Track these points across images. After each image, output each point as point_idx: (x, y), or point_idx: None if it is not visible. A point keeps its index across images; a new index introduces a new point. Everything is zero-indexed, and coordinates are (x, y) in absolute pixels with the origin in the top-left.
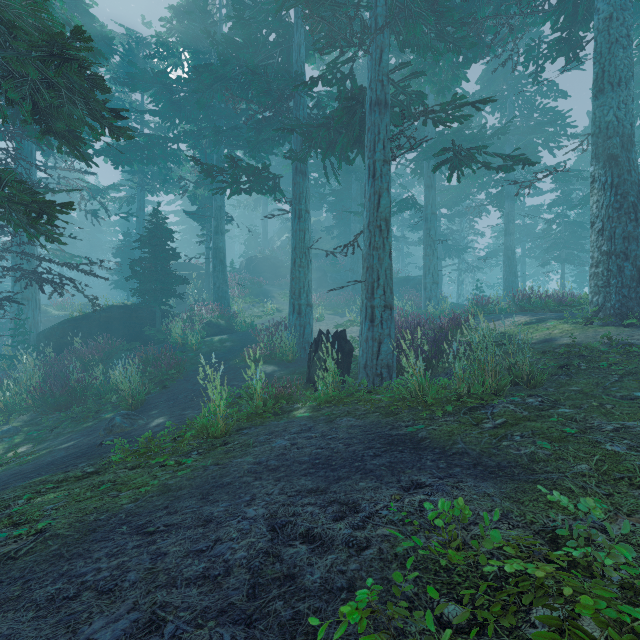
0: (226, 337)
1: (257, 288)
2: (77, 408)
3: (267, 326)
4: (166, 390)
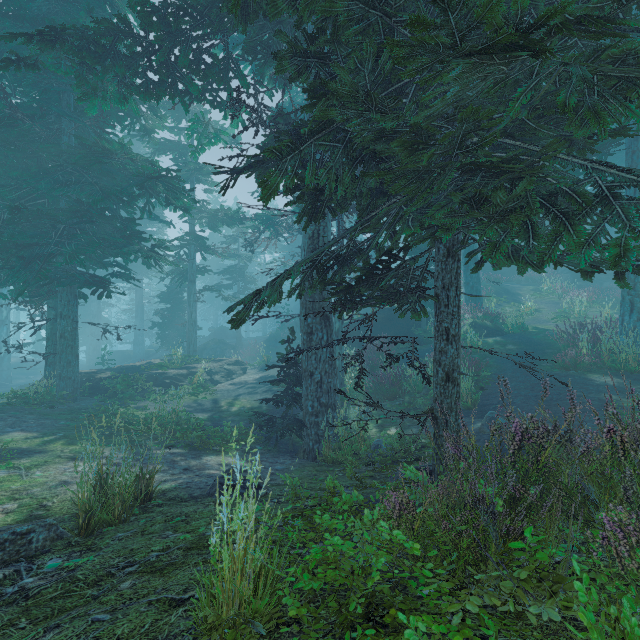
0: (500, 339)
1: (495, 286)
2: (401, 399)
3: (537, 328)
4: (484, 392)
